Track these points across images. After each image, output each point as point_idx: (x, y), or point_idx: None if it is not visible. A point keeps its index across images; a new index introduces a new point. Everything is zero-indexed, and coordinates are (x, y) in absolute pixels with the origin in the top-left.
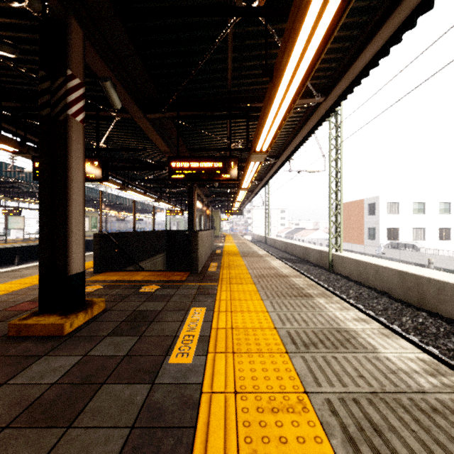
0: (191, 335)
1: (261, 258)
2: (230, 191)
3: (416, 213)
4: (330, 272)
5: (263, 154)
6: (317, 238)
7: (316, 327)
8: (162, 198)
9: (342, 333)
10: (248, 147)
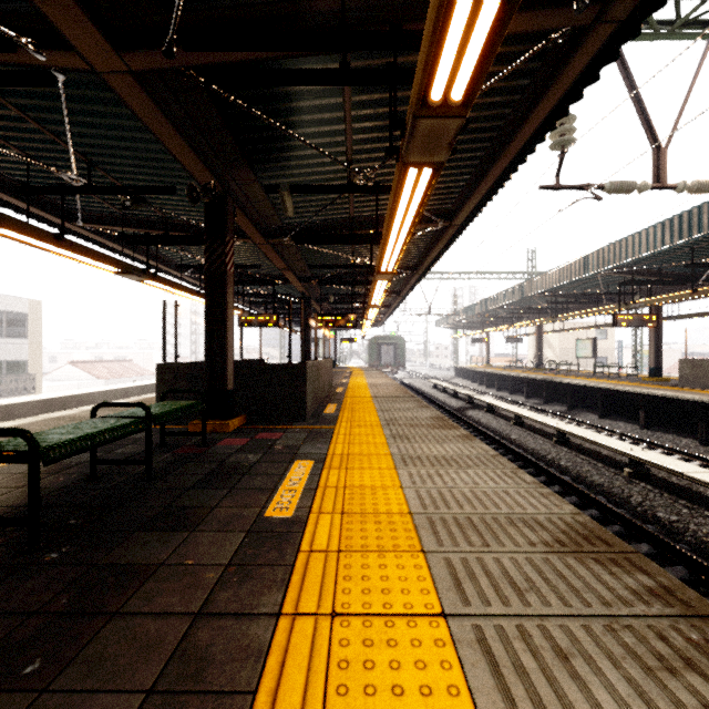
0: None
1: None
2: None
3: None
4: None
5: None
6: None
7: None
8: None
9: None
10: None
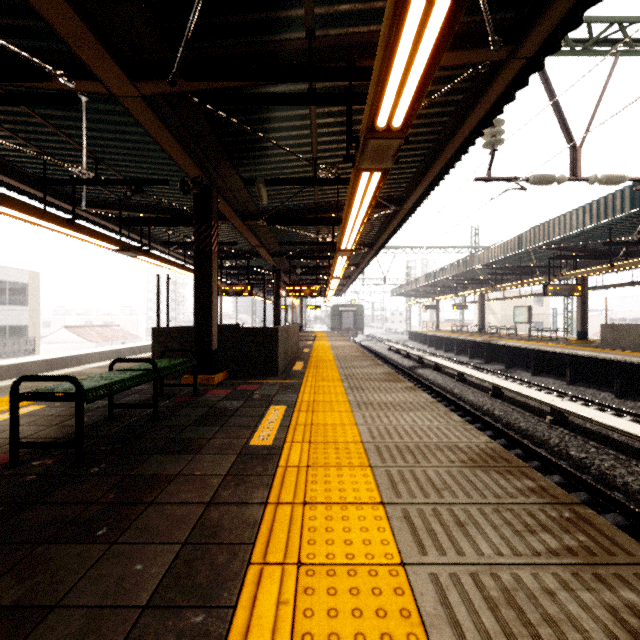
0: None
1: None
2: None
3: None
4: None
5: None
6: None
7: None
8: None
9: None
10: None
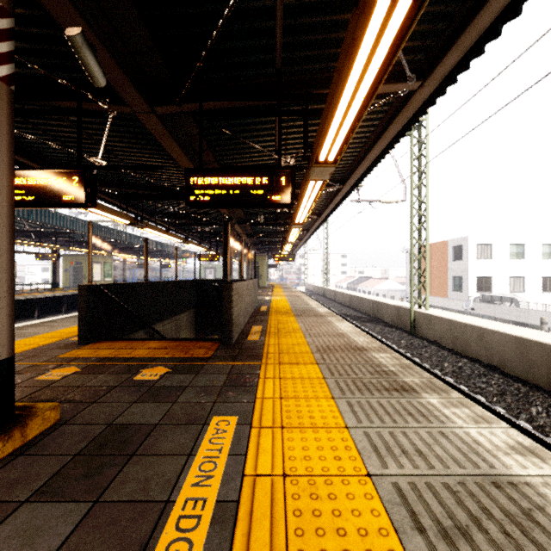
0: (199, 500)
1: (322, 319)
2: (280, 230)
3: (514, 258)
4: (412, 336)
5: (329, 168)
6: (387, 290)
7: (448, 471)
8: (193, 239)
9: (508, 492)
10: (307, 156)
